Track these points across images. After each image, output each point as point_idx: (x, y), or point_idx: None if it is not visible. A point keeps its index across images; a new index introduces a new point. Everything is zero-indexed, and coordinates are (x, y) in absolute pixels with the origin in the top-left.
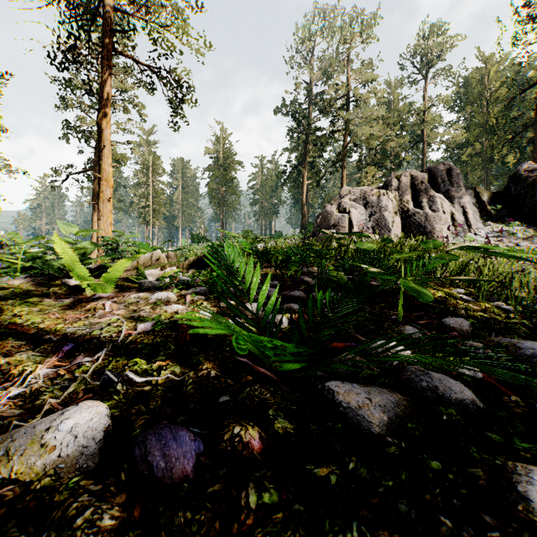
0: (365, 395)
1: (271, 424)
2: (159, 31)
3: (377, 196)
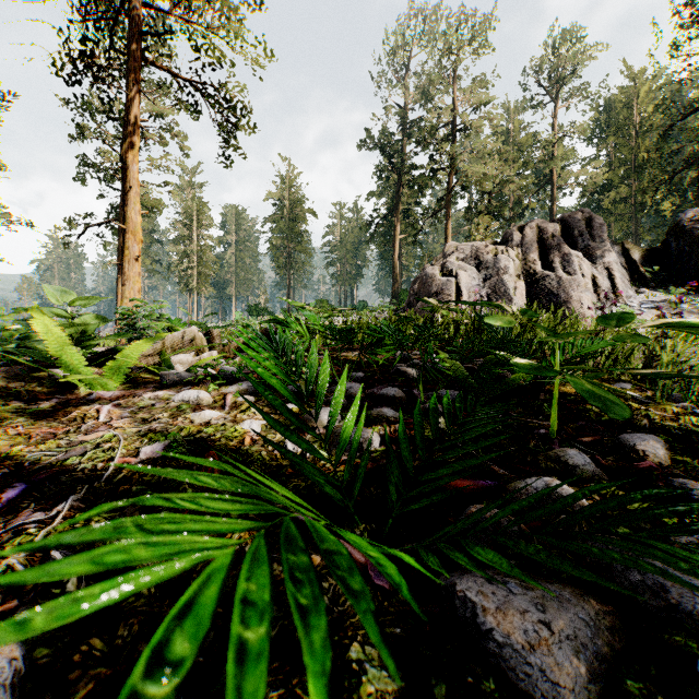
0: (537, 615)
1: (354, 685)
2: (203, 35)
3: (493, 254)
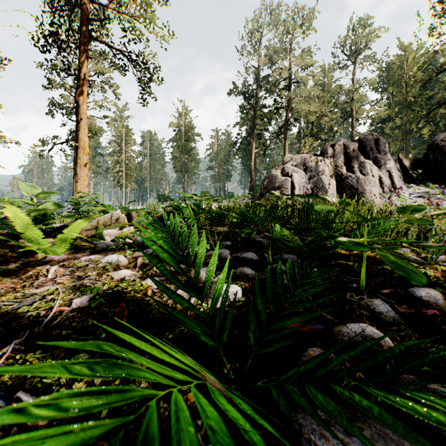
0: None
1: None
2: (128, 21)
3: (315, 162)
